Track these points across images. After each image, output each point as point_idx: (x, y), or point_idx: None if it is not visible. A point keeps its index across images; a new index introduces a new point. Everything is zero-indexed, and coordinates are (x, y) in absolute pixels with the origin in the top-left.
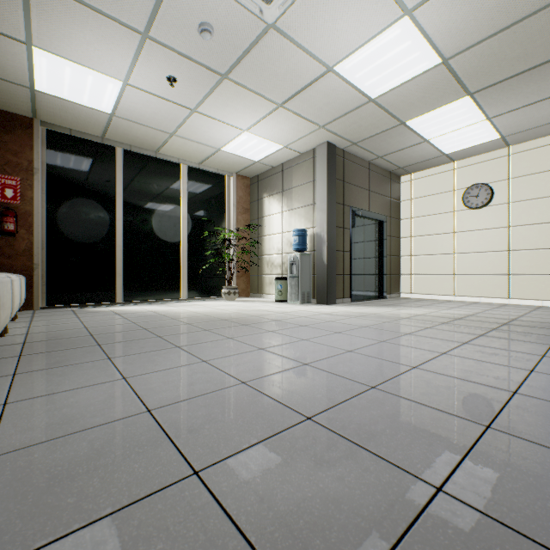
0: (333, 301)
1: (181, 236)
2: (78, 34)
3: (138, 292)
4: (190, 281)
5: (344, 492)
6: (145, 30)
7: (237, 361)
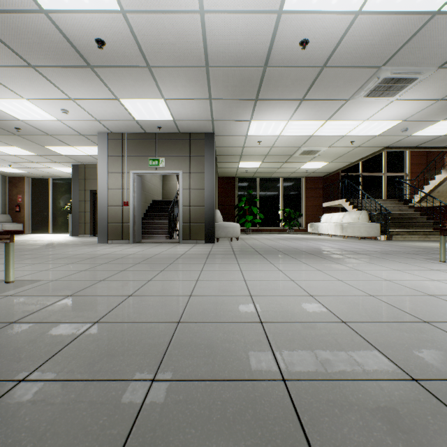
0: (76, 235)
1: None
2: None
3: (58, 230)
4: None
5: None
6: None
7: None
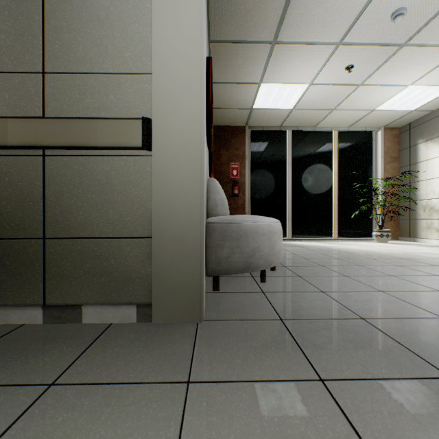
0: None
1: (332, 189)
2: (290, 65)
3: (301, 232)
4: (339, 224)
5: None
6: (340, 40)
7: None
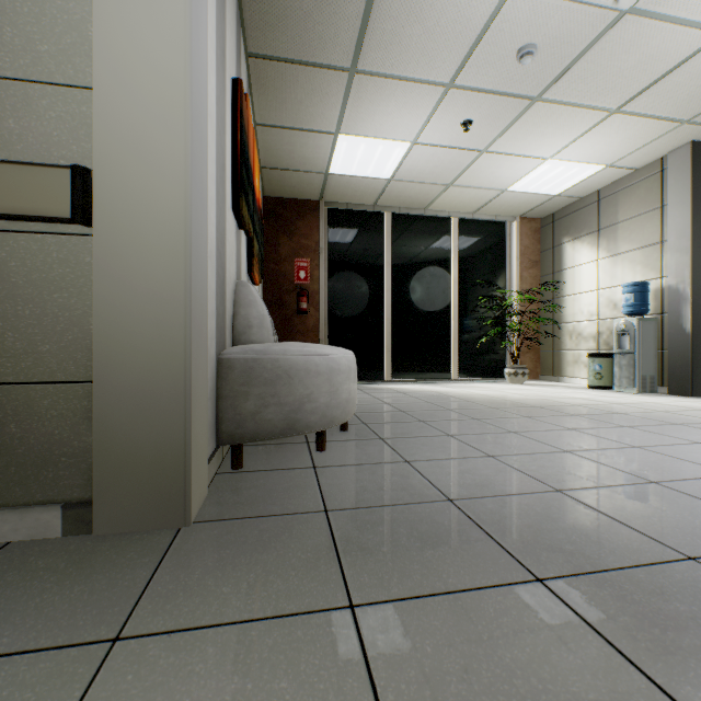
0: None
1: (451, 304)
2: (381, 109)
3: (405, 370)
4: (460, 358)
5: None
6: (450, 80)
7: (614, 457)
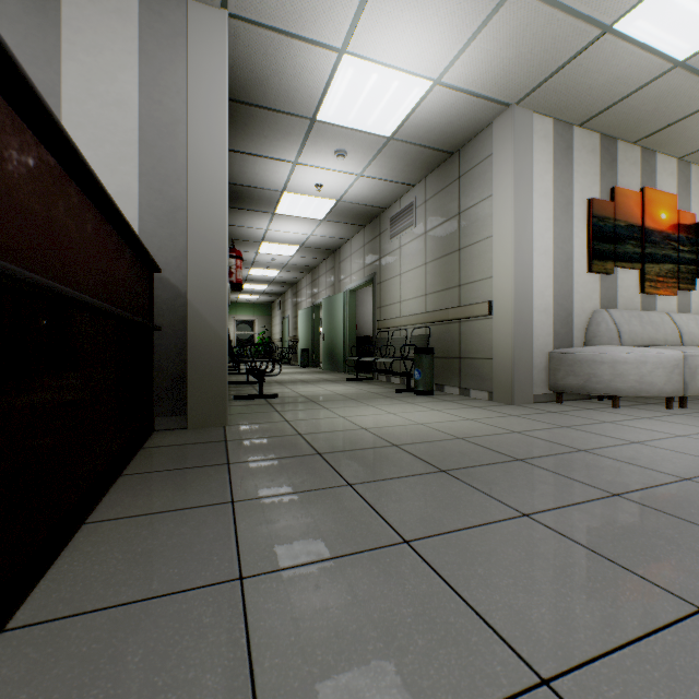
0: None
1: None
2: None
3: None
4: None
5: (653, 461)
6: None
7: None
